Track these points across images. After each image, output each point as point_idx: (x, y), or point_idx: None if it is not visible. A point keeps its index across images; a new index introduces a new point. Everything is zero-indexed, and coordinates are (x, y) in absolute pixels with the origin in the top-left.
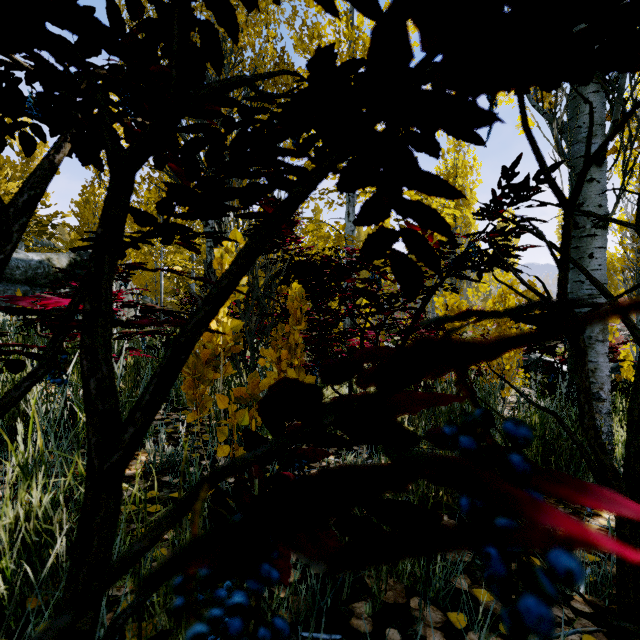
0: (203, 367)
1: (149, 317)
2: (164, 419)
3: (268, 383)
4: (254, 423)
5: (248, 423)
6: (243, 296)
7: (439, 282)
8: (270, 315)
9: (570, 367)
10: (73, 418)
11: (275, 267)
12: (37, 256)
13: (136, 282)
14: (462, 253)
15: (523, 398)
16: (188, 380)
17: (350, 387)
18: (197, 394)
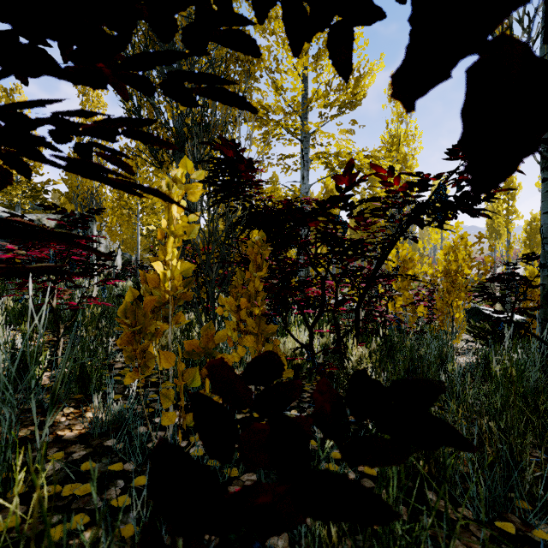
0: (146, 317)
1: (107, 265)
2: (124, 368)
3: (224, 335)
4: (207, 382)
5: (199, 384)
6: (194, 235)
7: (404, 228)
8: (229, 262)
9: (544, 316)
10: (24, 369)
11: (235, 215)
12: (29, 217)
13: (113, 238)
14: (429, 197)
15: (468, 344)
16: (126, 333)
17: (311, 336)
18: (138, 350)
